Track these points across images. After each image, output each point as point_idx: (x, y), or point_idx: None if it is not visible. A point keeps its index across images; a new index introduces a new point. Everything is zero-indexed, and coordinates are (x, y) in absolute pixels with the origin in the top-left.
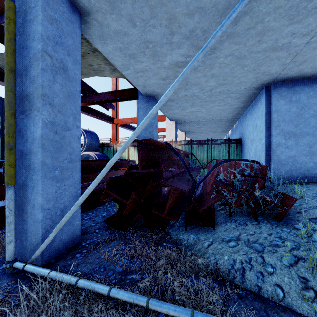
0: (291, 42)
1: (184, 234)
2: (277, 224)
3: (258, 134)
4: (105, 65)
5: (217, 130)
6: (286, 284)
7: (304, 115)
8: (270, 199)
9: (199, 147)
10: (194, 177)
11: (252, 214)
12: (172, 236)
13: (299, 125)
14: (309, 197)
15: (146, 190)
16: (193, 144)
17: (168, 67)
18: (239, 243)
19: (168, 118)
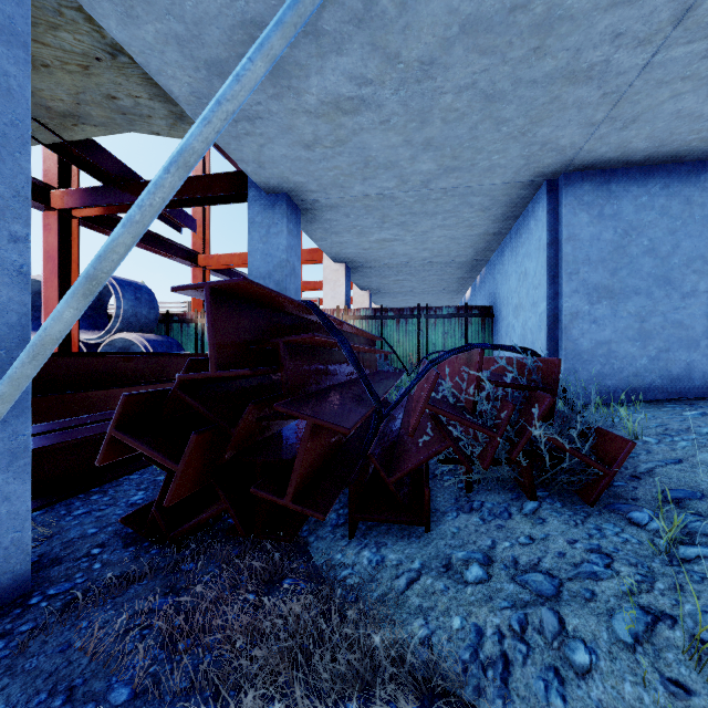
0: (610, 61)
1: (347, 547)
2: (585, 510)
3: (530, 293)
4: (152, 99)
5: (440, 287)
6: (629, 707)
7: (630, 249)
8: (569, 445)
9: (401, 325)
10: (383, 391)
11: (524, 484)
12: (313, 555)
13: (620, 271)
14: (652, 437)
15: (239, 430)
16: (386, 318)
17: (316, 110)
18: (493, 572)
19: (329, 255)
